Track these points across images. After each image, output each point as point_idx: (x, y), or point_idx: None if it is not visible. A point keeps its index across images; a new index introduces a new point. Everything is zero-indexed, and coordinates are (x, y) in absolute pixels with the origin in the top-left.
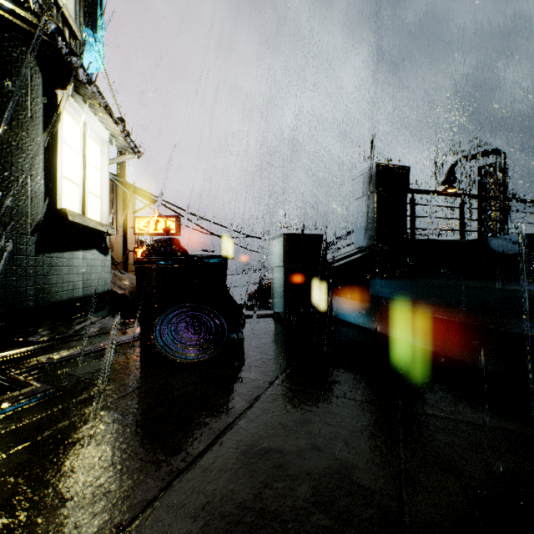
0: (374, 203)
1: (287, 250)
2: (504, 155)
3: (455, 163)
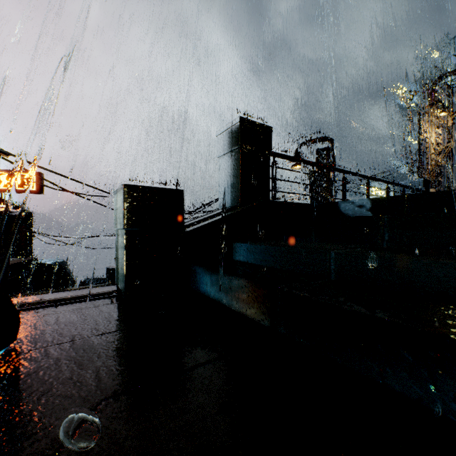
0: (238, 160)
1: (129, 207)
2: (333, 142)
3: (301, 145)
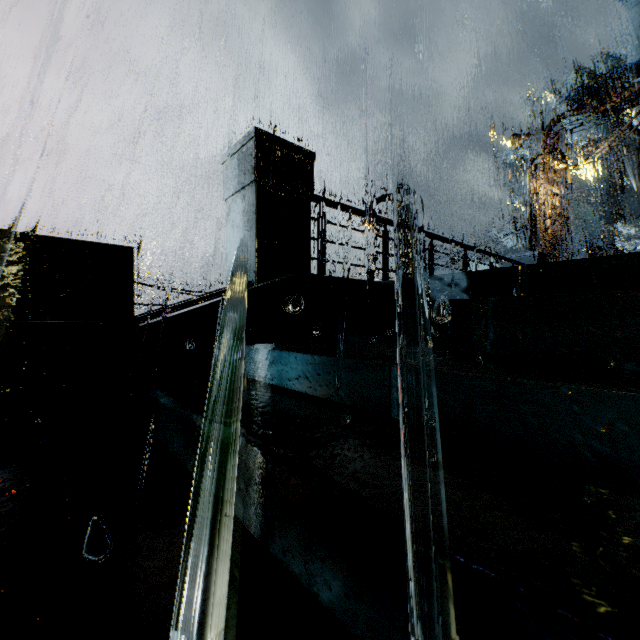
0: (253, 203)
1: None
2: (420, 198)
3: (376, 201)
